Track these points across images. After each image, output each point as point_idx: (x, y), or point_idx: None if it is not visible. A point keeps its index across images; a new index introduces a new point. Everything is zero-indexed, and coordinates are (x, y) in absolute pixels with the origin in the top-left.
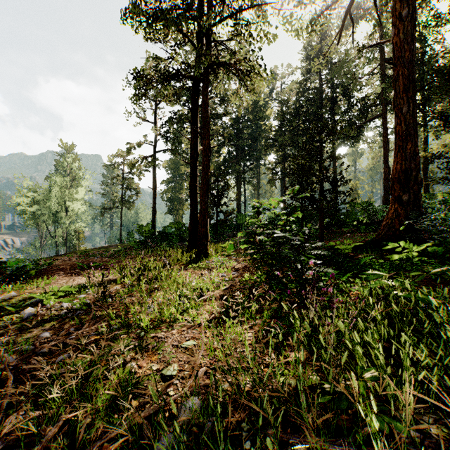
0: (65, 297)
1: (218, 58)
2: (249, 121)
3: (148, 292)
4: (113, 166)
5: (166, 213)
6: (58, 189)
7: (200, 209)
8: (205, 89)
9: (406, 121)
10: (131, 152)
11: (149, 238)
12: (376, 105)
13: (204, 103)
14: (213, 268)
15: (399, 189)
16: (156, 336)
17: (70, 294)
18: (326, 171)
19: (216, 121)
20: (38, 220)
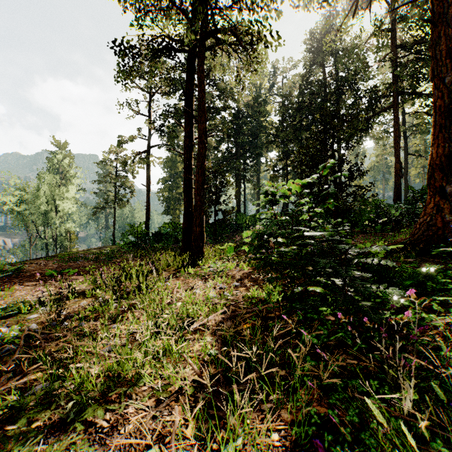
0: (10, 317)
1: (215, 25)
2: (249, 118)
3: (117, 314)
4: (106, 163)
5: (162, 213)
6: (46, 187)
7: (194, 205)
8: (201, 65)
9: (449, 93)
10: (124, 148)
11: (141, 239)
12: (386, 96)
13: (199, 80)
14: (209, 275)
15: (441, 178)
16: (94, 424)
17: (20, 313)
18: (342, 161)
19: (215, 115)
20: (27, 220)
